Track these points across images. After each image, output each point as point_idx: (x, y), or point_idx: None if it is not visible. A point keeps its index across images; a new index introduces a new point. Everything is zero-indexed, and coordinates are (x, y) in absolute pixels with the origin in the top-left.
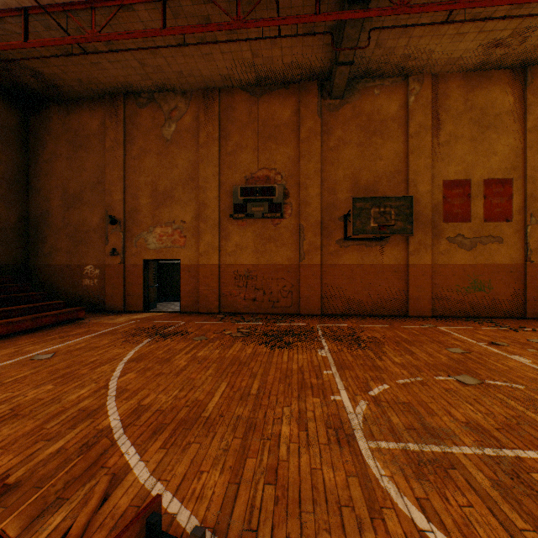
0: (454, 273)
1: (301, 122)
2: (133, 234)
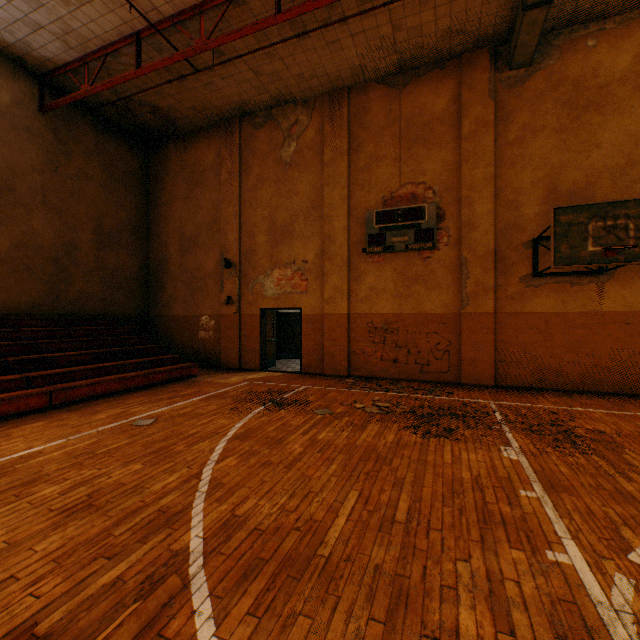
0: None
1: (463, 111)
2: (248, 279)
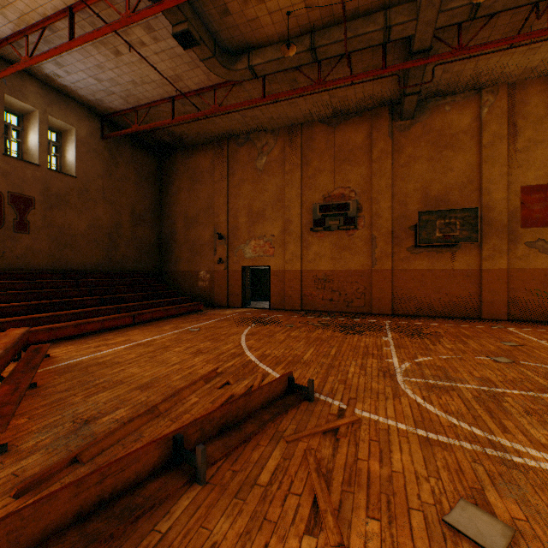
0: (533, 278)
1: (373, 144)
2: (234, 247)
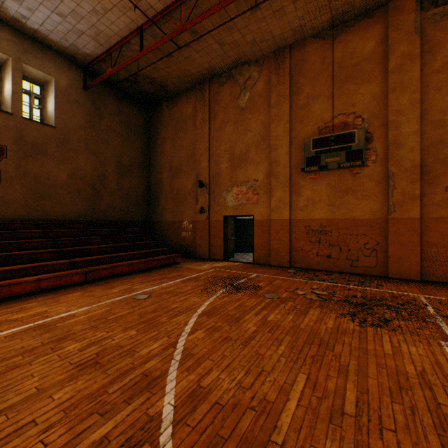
0: None
1: (389, 49)
2: (215, 195)
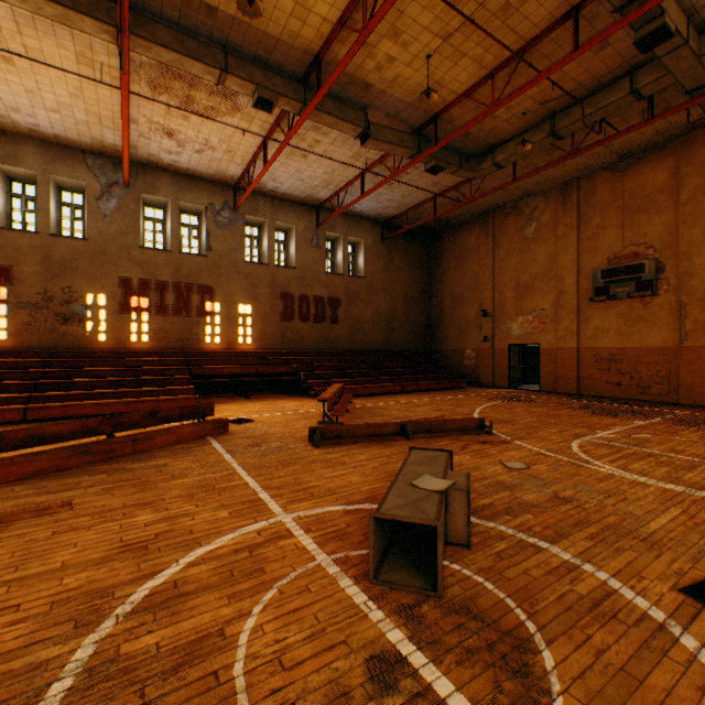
0: None
1: (680, 183)
2: (499, 324)
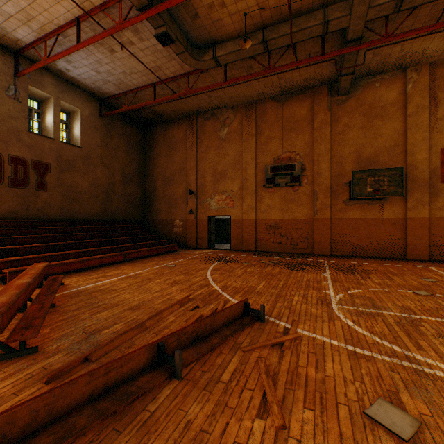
0: None
1: (314, 116)
2: (201, 200)
